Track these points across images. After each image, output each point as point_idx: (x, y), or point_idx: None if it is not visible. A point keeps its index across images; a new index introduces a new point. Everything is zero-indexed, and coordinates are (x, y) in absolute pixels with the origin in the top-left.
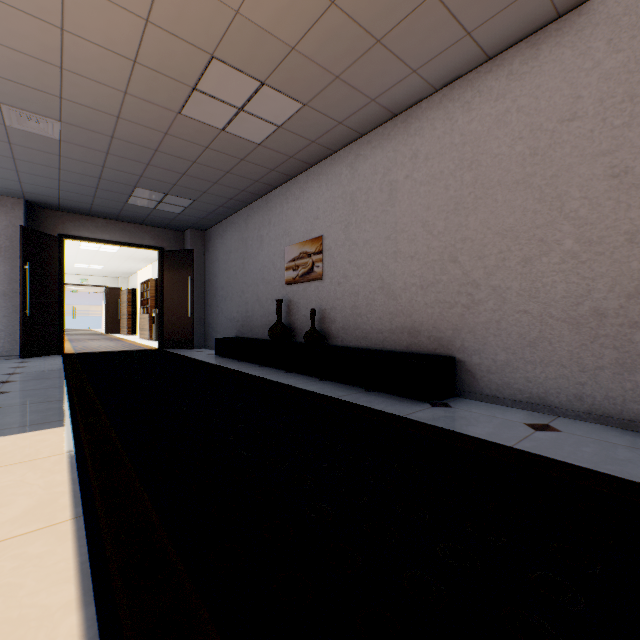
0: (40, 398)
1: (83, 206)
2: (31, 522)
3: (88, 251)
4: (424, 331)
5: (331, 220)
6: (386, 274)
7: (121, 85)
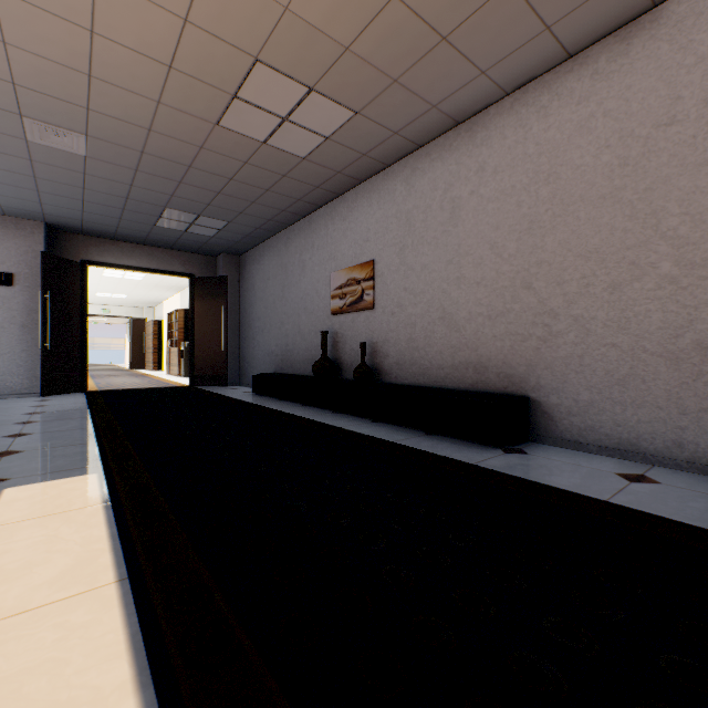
0: (66, 441)
1: (108, 229)
2: (71, 585)
3: (111, 279)
4: (492, 367)
5: (383, 242)
6: (447, 303)
7: (154, 94)
